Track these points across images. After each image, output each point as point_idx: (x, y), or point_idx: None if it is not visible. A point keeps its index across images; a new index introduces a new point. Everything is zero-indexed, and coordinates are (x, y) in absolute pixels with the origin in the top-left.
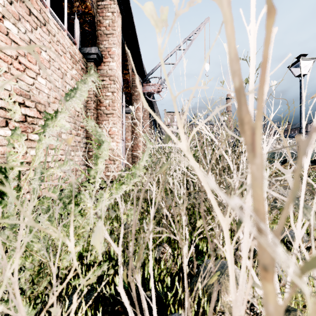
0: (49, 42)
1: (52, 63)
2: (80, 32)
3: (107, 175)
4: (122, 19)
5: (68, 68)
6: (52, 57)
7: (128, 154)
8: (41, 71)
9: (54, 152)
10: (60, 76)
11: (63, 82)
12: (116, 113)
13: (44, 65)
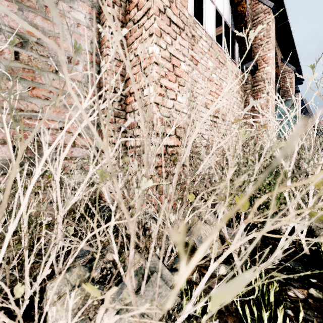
0: None
1: None
2: None
3: None
4: (301, 110)
5: None
6: None
7: None
8: None
9: None
10: None
11: None
12: None
13: None
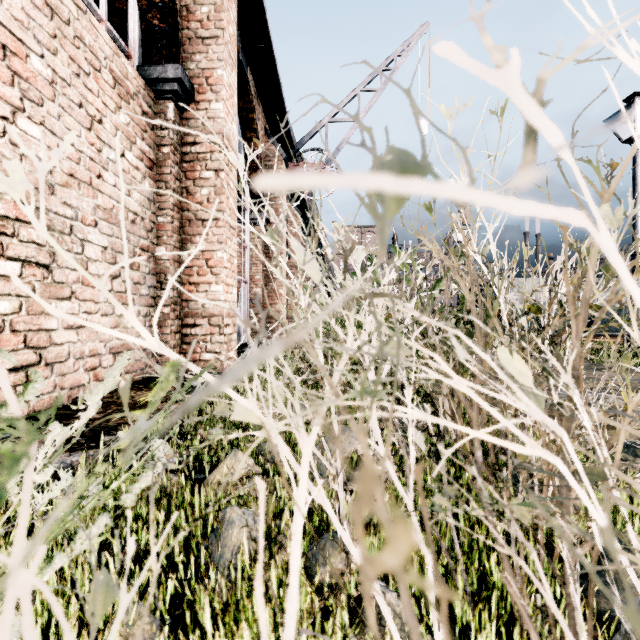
0: (53, 35)
1: (61, 88)
2: (140, 31)
3: (204, 359)
4: (241, 15)
5: (108, 107)
6: (60, 73)
7: (257, 312)
8: (27, 103)
9: (66, 306)
10: (84, 123)
11: (94, 139)
12: (224, 219)
13: (38, 91)
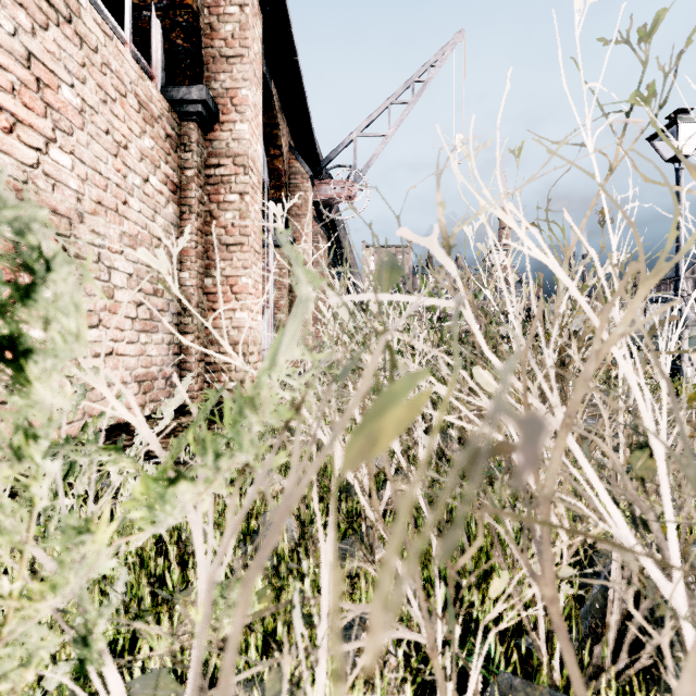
0: (82, 64)
1: (90, 116)
2: (163, 51)
3: (228, 388)
4: (265, 27)
5: (133, 132)
6: (88, 101)
7: None
8: (59, 133)
9: (94, 334)
10: (111, 149)
11: (120, 166)
12: (249, 244)
13: (68, 121)
